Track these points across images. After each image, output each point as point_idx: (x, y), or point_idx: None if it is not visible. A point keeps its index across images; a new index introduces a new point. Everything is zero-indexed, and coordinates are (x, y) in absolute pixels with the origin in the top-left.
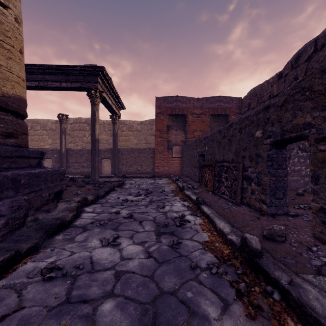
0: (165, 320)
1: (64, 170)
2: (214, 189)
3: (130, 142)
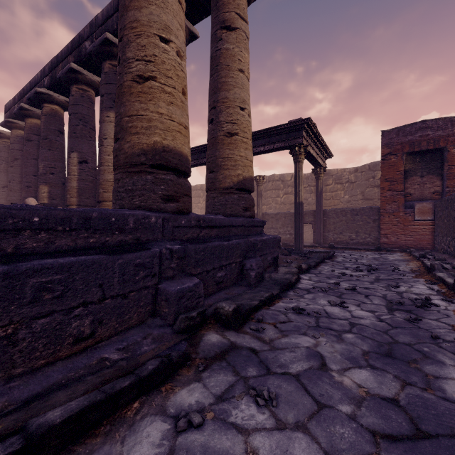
0: (399, 353)
1: (280, 237)
2: None
3: (338, 199)
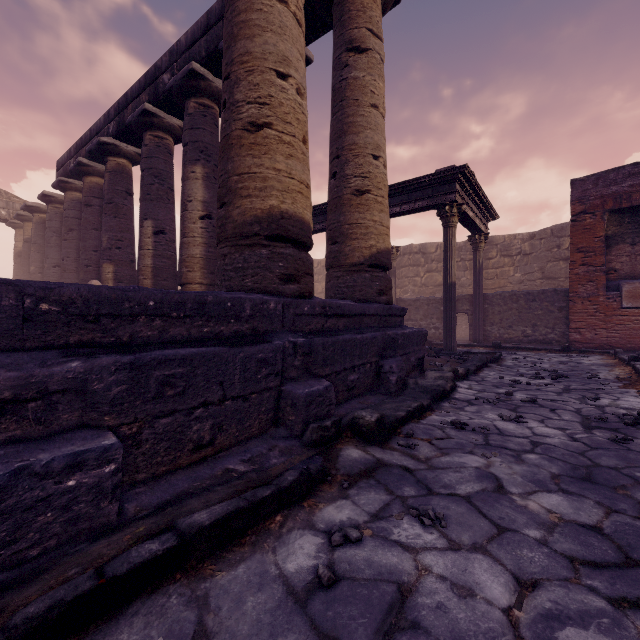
0: (602, 477)
1: (426, 331)
2: None
3: (505, 279)
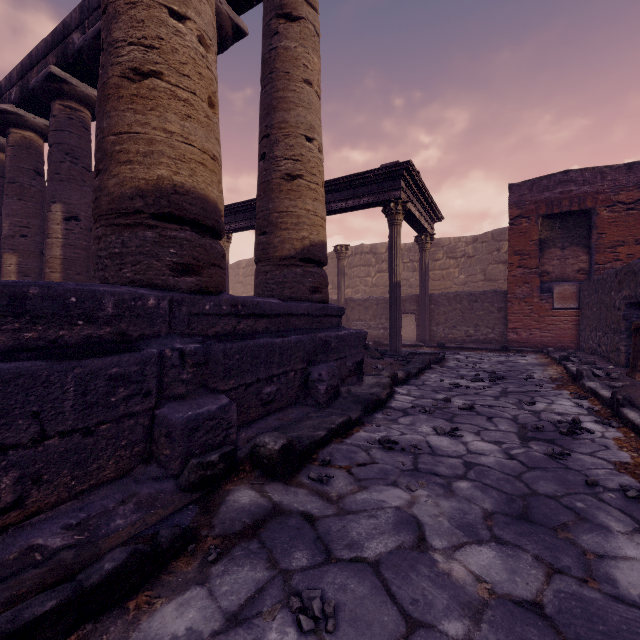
0: (540, 513)
1: (366, 332)
2: None
3: (451, 280)
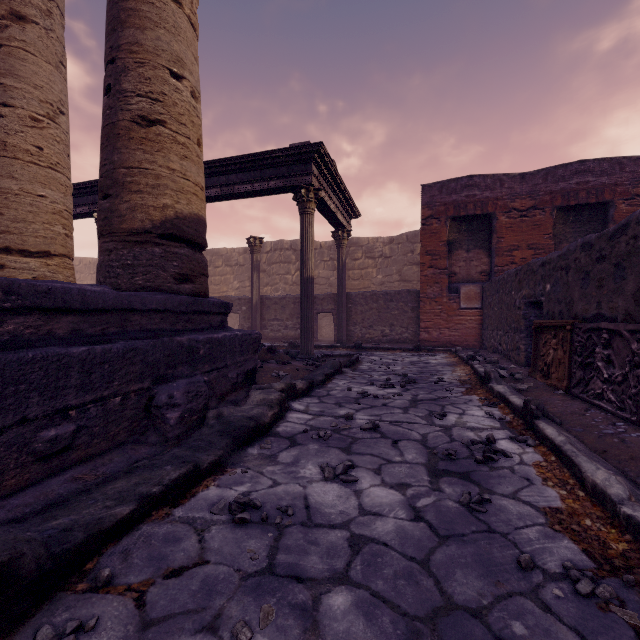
0: None
1: (259, 334)
2: (571, 384)
3: (369, 280)
